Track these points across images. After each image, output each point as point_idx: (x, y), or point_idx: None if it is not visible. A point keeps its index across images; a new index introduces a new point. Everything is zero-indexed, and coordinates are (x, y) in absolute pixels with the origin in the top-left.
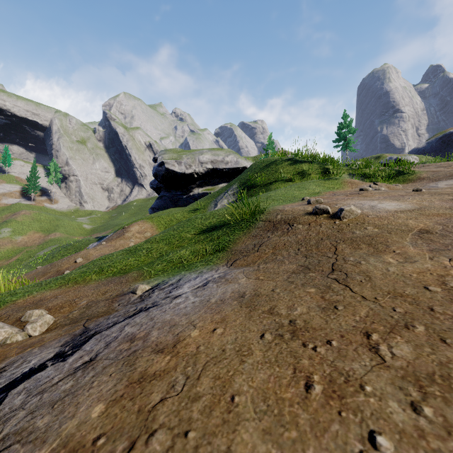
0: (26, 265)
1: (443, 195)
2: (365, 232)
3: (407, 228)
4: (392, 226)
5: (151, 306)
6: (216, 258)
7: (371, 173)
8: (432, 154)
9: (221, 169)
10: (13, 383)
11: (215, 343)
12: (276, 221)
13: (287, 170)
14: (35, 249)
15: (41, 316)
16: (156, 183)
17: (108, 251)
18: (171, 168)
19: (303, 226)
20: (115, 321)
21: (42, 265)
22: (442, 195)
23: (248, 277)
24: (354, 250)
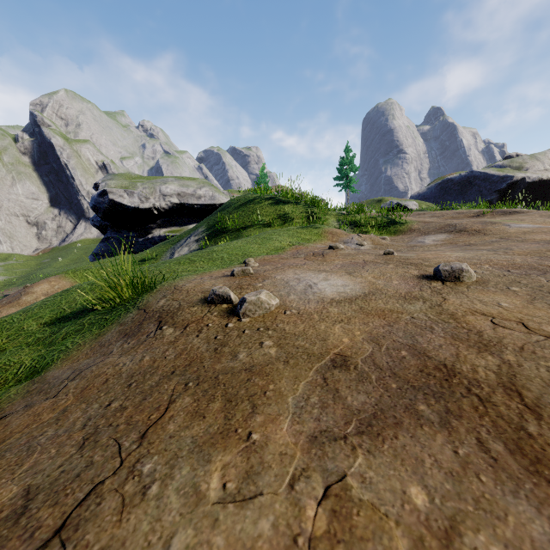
0: None
1: (410, 265)
2: (253, 356)
3: (321, 348)
4: (304, 339)
5: None
6: None
7: (362, 221)
8: (431, 201)
9: (192, 205)
10: None
11: None
12: (150, 314)
13: (266, 211)
14: None
15: None
16: (100, 220)
17: None
18: (118, 200)
19: (174, 331)
20: None
21: None
22: (409, 267)
23: None
24: (190, 421)
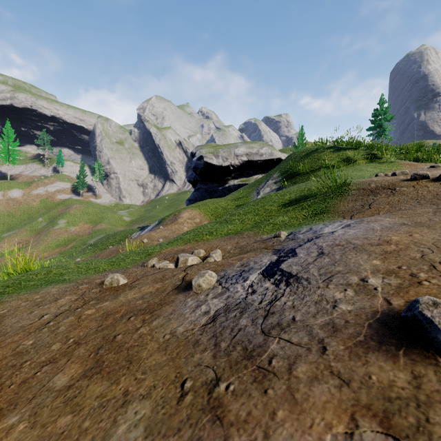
0: (80, 251)
1: None
2: None
3: None
4: None
5: (315, 237)
6: (325, 217)
7: (424, 157)
8: None
9: (256, 161)
10: (272, 266)
11: (424, 238)
12: (372, 188)
13: (330, 157)
14: (86, 238)
15: (215, 250)
16: (193, 176)
17: (167, 234)
18: (209, 162)
19: (407, 188)
20: (297, 244)
21: (94, 251)
22: None
23: (390, 218)
24: None
